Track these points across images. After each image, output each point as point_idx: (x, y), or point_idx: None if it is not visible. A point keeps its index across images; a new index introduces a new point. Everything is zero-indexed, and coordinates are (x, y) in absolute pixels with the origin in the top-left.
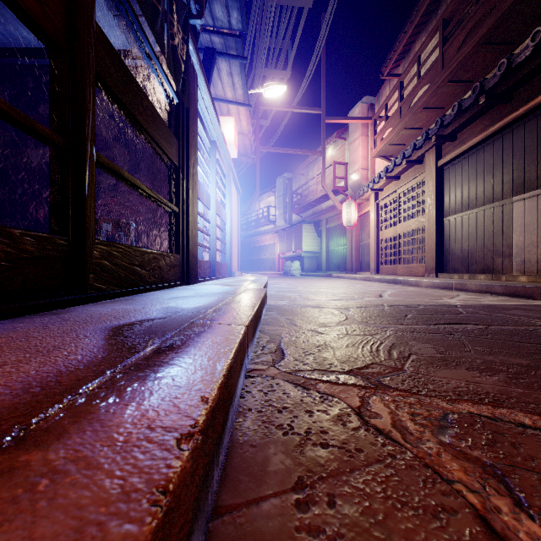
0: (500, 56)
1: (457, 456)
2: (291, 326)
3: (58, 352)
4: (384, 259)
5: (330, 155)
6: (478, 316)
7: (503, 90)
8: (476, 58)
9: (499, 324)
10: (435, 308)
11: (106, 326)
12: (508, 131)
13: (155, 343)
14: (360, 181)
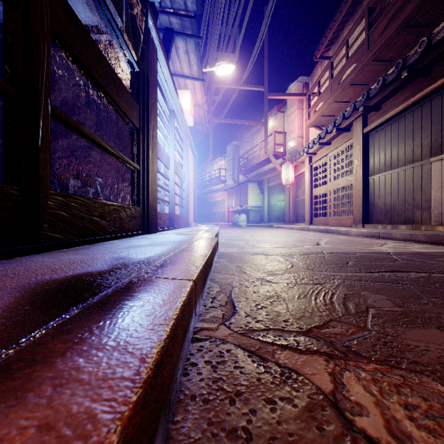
0: (417, 38)
1: None
2: (240, 274)
3: None
4: (317, 212)
5: (271, 126)
6: (414, 263)
7: (423, 65)
8: (397, 40)
9: (438, 271)
10: (371, 256)
11: (31, 283)
12: (427, 101)
13: (69, 312)
14: (296, 147)
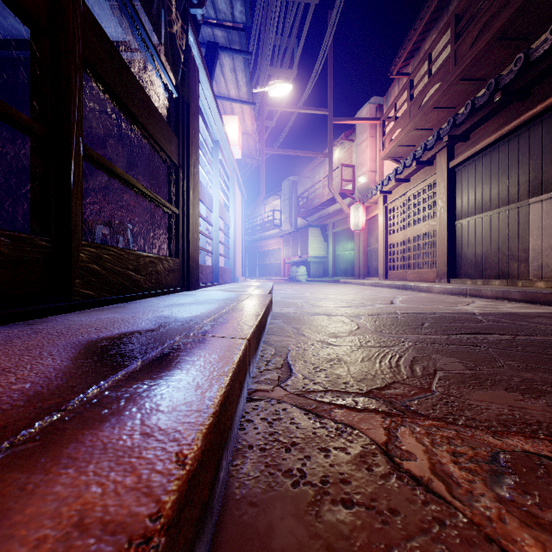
0: (514, 52)
1: (527, 522)
2: (298, 336)
3: (4, 377)
4: (393, 264)
5: (337, 158)
6: (500, 325)
7: (519, 86)
8: (490, 55)
9: (526, 333)
10: (453, 316)
11: (80, 340)
12: (524, 130)
13: (132, 364)
14: (368, 184)
